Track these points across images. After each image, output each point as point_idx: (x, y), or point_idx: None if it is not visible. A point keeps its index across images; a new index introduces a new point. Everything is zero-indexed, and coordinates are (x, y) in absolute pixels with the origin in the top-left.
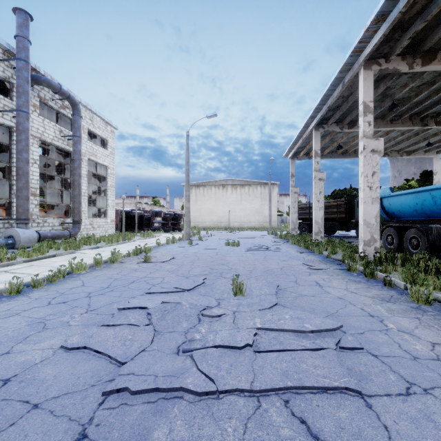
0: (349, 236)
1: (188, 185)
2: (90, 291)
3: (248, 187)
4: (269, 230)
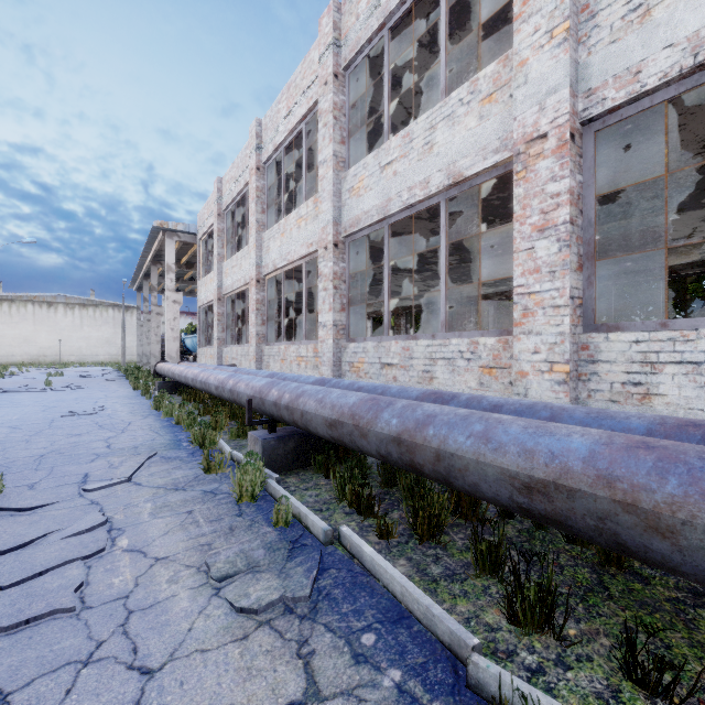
0: None
1: None
2: None
3: (94, 309)
4: (122, 365)
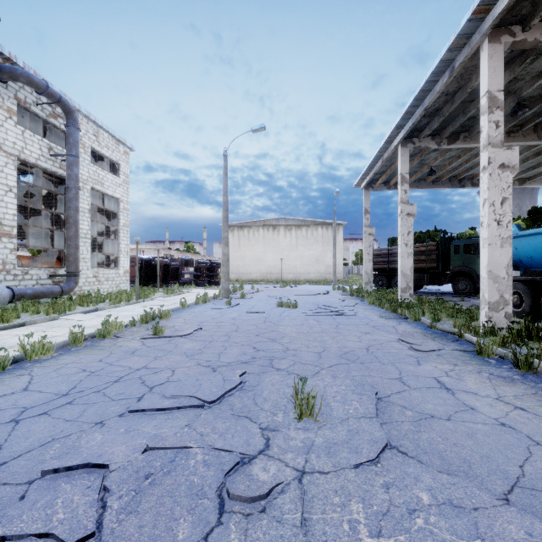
0: (442, 292)
1: (226, 224)
2: (28, 404)
3: (306, 229)
4: (333, 284)
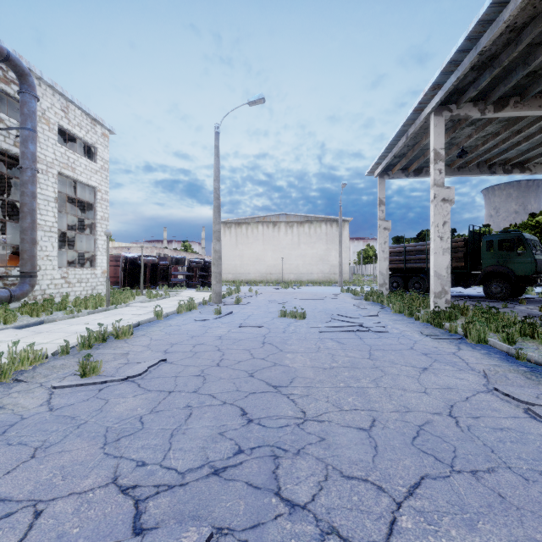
0: (468, 296)
1: (218, 214)
2: None
3: (308, 225)
4: (339, 285)
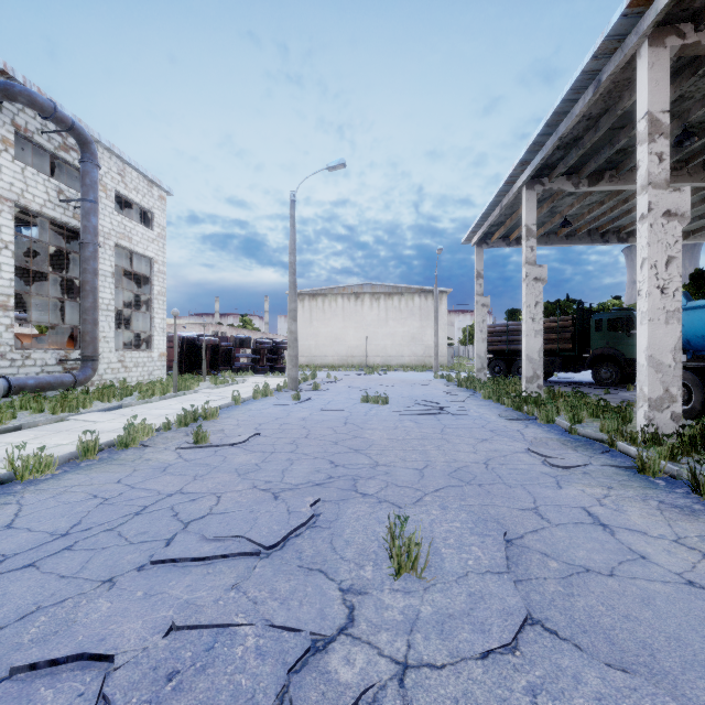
0: (579, 382)
1: (294, 291)
2: (10, 550)
3: (398, 298)
4: (434, 370)
